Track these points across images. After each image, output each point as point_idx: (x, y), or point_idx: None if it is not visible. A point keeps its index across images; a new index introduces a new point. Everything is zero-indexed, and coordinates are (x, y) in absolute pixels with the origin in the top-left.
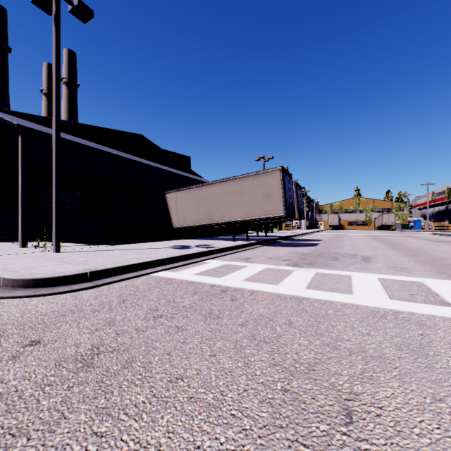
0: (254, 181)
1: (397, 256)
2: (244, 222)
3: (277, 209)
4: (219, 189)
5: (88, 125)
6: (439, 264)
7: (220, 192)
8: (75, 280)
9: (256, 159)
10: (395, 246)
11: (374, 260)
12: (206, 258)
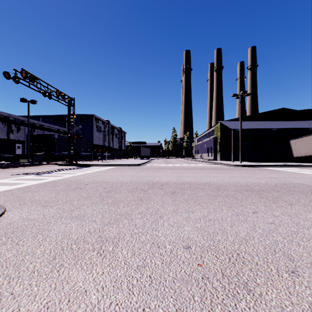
0: None
1: None
2: None
3: None
4: None
5: (254, 114)
6: None
7: None
8: (242, 166)
9: None
10: None
11: None
12: (285, 167)
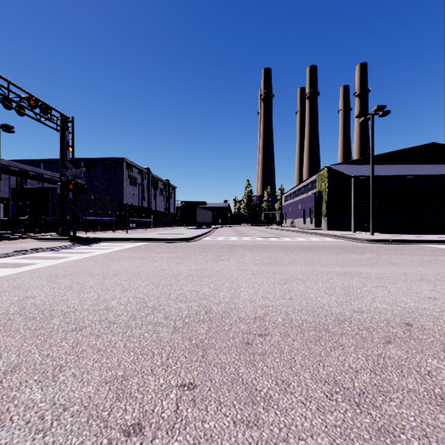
0: None
1: None
2: None
3: None
4: None
5: (383, 154)
6: None
7: None
8: (385, 241)
9: None
10: None
11: None
12: None
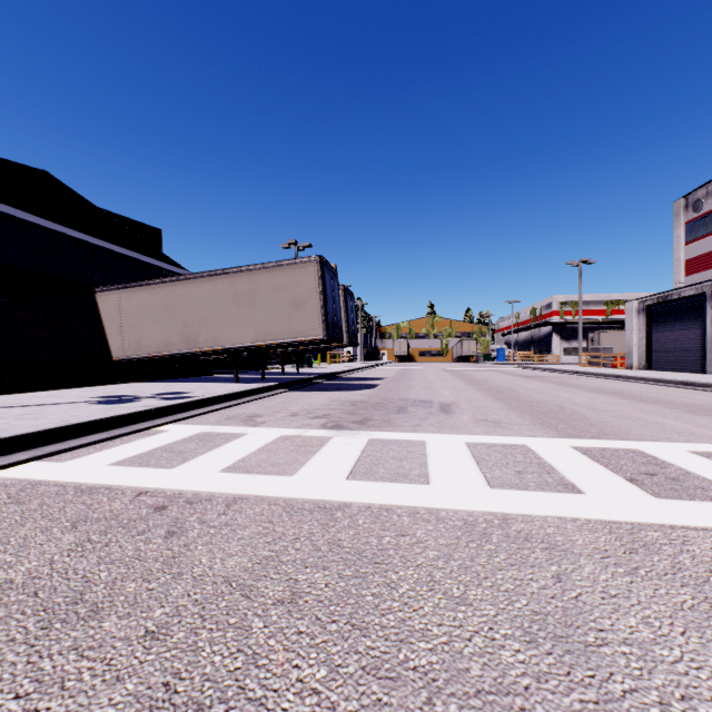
0: (273, 278)
1: (486, 402)
2: (258, 349)
3: (313, 328)
4: (208, 289)
5: None
6: (539, 412)
7: (210, 293)
8: None
9: (284, 246)
10: (481, 386)
11: (457, 409)
12: (164, 422)
